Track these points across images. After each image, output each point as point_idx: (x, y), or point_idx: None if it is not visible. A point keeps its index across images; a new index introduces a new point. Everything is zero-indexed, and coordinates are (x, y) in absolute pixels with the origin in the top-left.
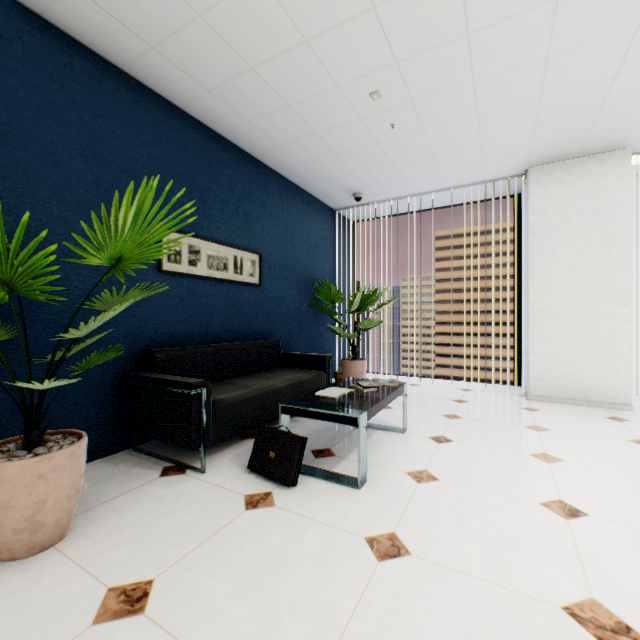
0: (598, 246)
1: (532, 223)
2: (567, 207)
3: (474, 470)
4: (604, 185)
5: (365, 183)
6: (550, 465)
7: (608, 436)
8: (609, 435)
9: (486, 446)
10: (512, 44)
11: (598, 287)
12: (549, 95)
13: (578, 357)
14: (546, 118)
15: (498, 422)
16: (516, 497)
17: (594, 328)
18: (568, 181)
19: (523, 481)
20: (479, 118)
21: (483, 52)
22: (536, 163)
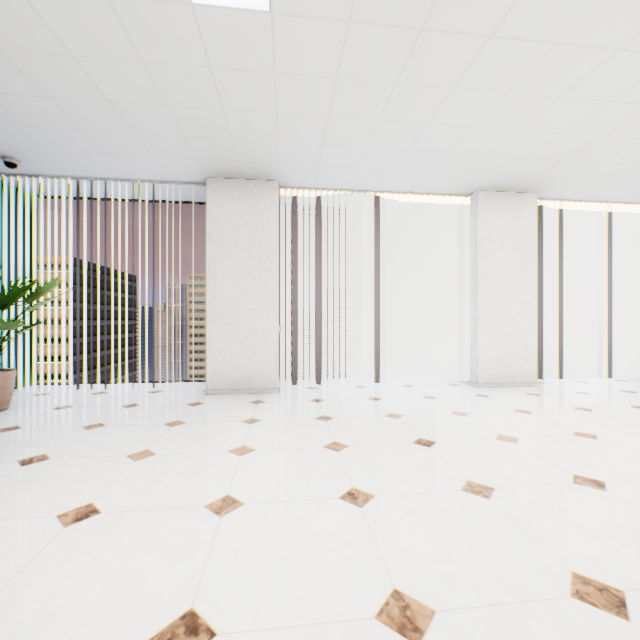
0: (258, 258)
1: (210, 230)
2: (236, 221)
3: (25, 493)
4: (262, 207)
5: (11, 145)
6: (135, 463)
7: (231, 420)
8: (233, 418)
9: (87, 456)
10: (90, 28)
11: (258, 292)
12: (175, 106)
13: (244, 352)
14: (189, 130)
15: (142, 424)
16: (36, 516)
17: (255, 327)
18: (237, 198)
19: (75, 491)
20: (114, 106)
21: (58, 22)
22: (211, 175)
